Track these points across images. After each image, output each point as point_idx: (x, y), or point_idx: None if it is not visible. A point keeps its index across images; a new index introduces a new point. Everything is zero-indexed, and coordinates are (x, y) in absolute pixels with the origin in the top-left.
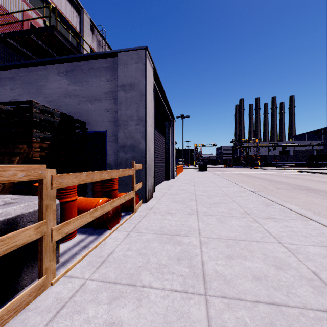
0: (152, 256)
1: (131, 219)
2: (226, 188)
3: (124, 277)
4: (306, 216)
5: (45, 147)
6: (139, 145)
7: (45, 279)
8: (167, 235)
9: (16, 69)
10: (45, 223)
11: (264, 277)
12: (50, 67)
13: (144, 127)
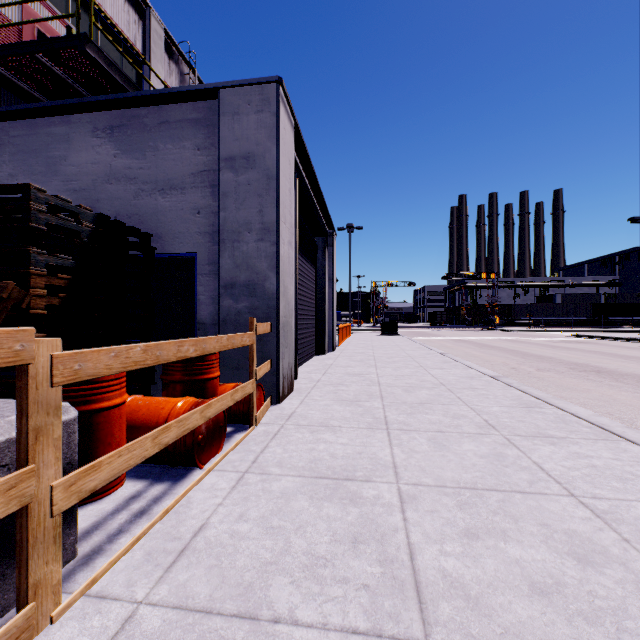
0: (295, 535)
1: (247, 441)
2: (439, 370)
3: (231, 594)
4: (613, 432)
5: (63, 287)
6: (264, 283)
7: (33, 612)
8: (326, 479)
9: (3, 122)
10: (33, 473)
11: (557, 586)
12: (77, 119)
13: (276, 247)
